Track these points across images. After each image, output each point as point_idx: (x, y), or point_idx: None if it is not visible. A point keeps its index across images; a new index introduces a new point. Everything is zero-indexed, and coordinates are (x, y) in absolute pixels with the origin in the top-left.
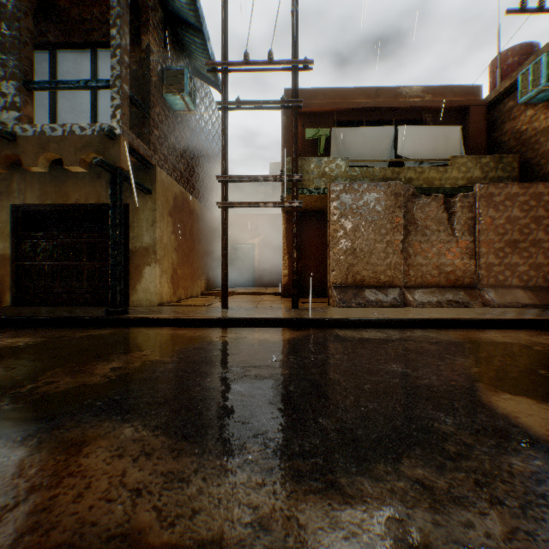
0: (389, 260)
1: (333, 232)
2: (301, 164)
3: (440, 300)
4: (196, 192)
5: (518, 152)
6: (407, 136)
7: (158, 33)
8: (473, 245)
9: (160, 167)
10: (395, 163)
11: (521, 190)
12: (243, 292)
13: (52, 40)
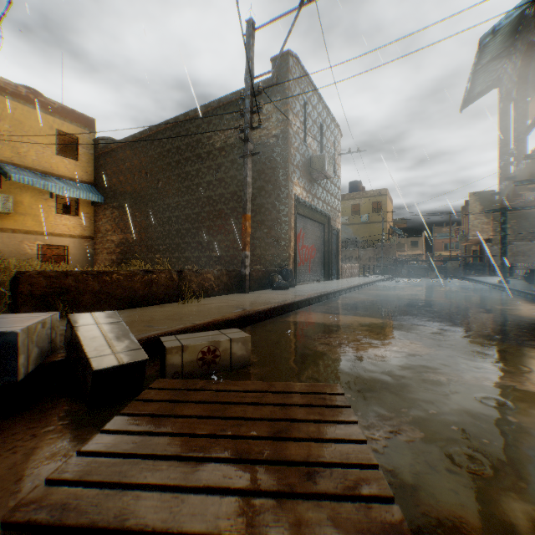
0: None
1: None
2: None
3: None
4: None
5: None
6: None
7: None
8: None
9: None
10: None
11: None
12: None
13: None
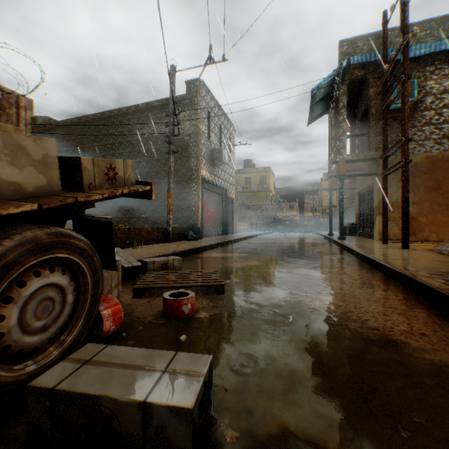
0: None
1: None
2: None
3: None
4: None
5: None
6: None
7: (380, 77)
8: None
9: None
10: None
11: None
12: None
13: (362, 112)
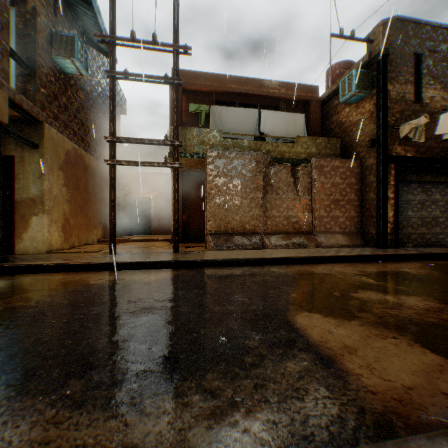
0: (252, 212)
1: (209, 189)
2: (184, 132)
3: (288, 243)
4: (93, 150)
5: (341, 137)
6: (268, 118)
7: None
8: (311, 202)
9: (50, 124)
10: (260, 138)
11: (341, 163)
12: (137, 239)
13: None
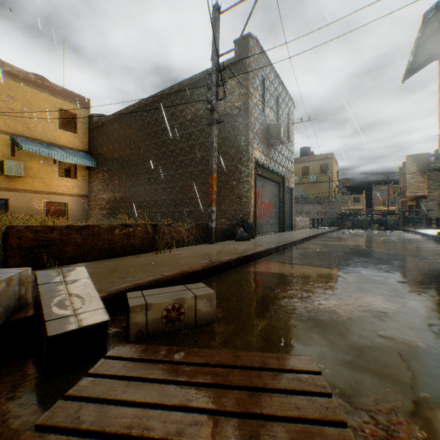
0: None
1: None
2: None
3: None
4: None
5: None
6: None
7: None
8: None
9: None
10: None
11: None
12: None
13: None
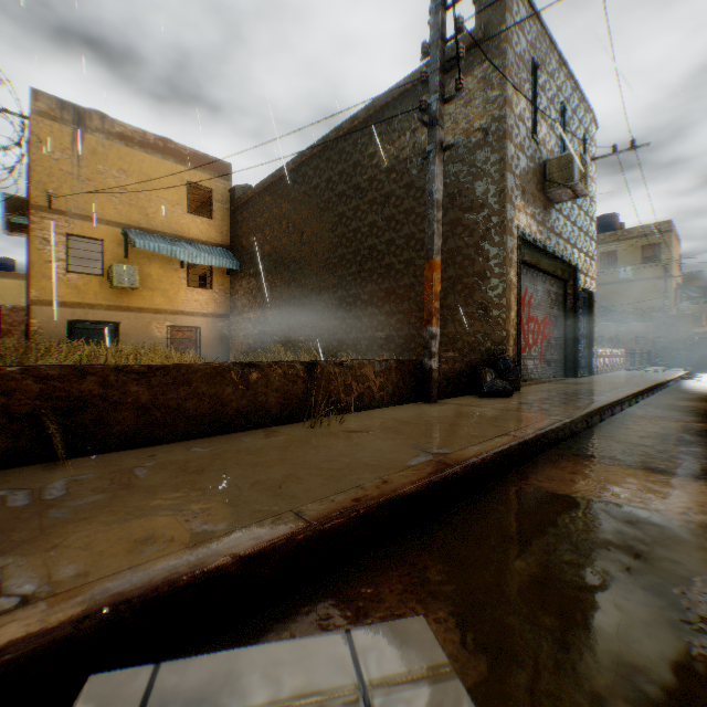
0: None
1: None
2: None
3: None
4: None
5: None
6: None
7: None
8: None
9: None
10: None
11: None
12: None
13: None
